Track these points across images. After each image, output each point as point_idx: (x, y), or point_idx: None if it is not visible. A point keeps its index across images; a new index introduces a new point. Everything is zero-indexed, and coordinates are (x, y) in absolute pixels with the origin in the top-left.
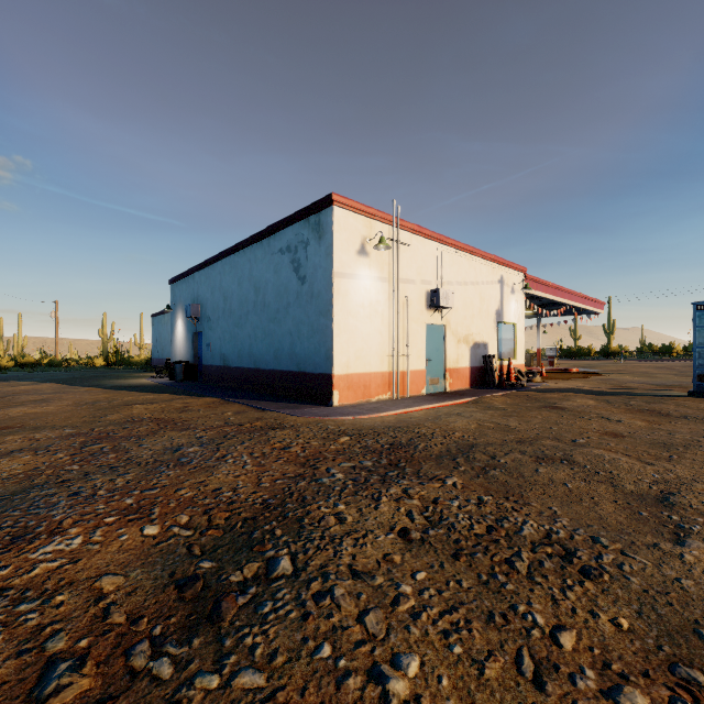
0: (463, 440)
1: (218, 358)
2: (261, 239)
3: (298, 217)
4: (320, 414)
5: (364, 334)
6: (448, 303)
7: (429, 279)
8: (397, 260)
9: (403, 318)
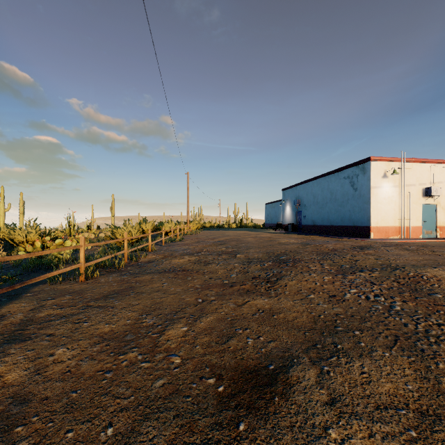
0: (426, 245)
1: (310, 221)
2: (334, 173)
3: (353, 165)
4: (366, 239)
5: (385, 210)
6: (436, 193)
7: (424, 182)
8: (403, 177)
9: (407, 202)
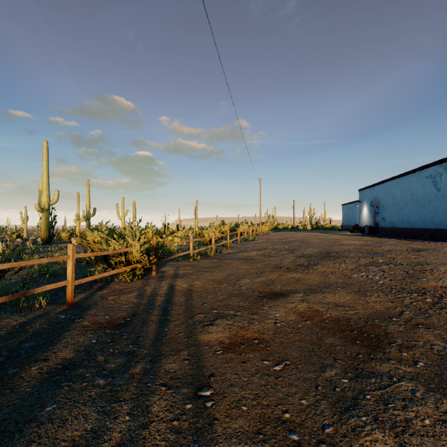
0: None
1: (388, 224)
2: (414, 172)
3: (436, 163)
4: (446, 243)
5: None
6: None
7: None
8: None
9: None
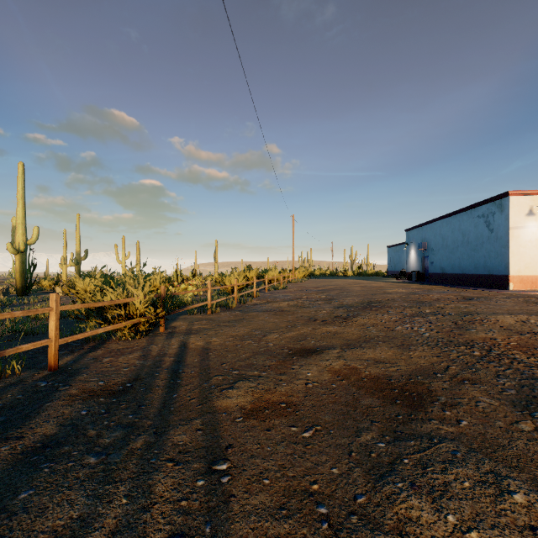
0: None
1: (438, 269)
2: (466, 210)
3: (488, 201)
4: (500, 291)
5: (531, 256)
6: None
7: None
8: None
9: None
